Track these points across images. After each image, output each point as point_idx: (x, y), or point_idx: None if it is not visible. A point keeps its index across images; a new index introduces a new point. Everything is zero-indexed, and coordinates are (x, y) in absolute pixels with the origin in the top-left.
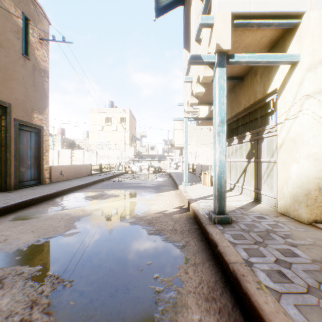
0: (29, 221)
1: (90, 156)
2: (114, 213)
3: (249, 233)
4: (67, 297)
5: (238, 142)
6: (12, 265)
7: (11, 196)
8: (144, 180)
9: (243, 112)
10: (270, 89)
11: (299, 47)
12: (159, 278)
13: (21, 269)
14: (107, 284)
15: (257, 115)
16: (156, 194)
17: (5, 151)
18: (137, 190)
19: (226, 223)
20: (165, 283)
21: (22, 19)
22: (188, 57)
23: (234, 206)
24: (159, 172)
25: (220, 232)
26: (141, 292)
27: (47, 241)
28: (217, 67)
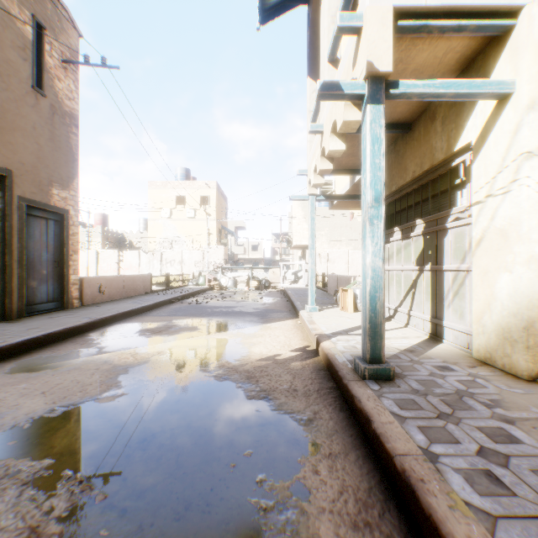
0: (39, 373)
1: (151, 261)
2: (189, 359)
3: (426, 397)
4: (96, 521)
5: (401, 236)
6: (0, 458)
7: (12, 329)
8: (240, 302)
9: (410, 186)
10: (460, 144)
11: (513, 68)
12: (266, 483)
13: (17, 464)
14: (171, 493)
15: (435, 190)
16: (261, 326)
17: (3, 252)
18: (228, 319)
19: (385, 378)
20: (277, 492)
21: (33, 26)
22: (318, 86)
23: (396, 347)
24: (267, 288)
25: (374, 395)
26: (232, 511)
27: (67, 410)
28: (368, 103)
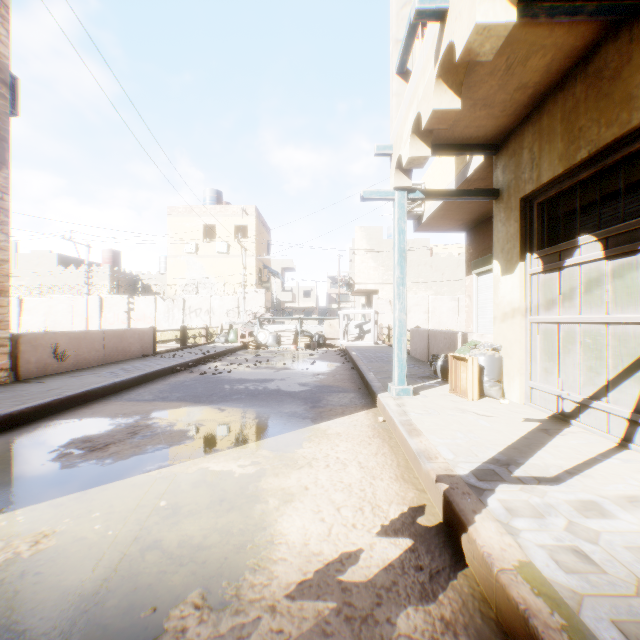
0: None
1: (170, 310)
2: (95, 580)
3: None
4: None
5: (606, 251)
6: None
7: None
8: (280, 371)
9: (639, 136)
10: None
11: None
12: None
13: None
14: None
15: None
16: (309, 428)
17: None
18: (252, 411)
19: None
20: None
21: None
22: None
23: None
24: (321, 345)
25: None
26: None
27: None
28: None
